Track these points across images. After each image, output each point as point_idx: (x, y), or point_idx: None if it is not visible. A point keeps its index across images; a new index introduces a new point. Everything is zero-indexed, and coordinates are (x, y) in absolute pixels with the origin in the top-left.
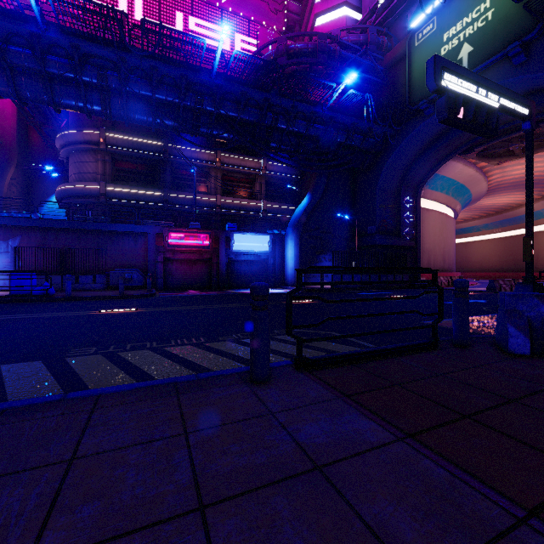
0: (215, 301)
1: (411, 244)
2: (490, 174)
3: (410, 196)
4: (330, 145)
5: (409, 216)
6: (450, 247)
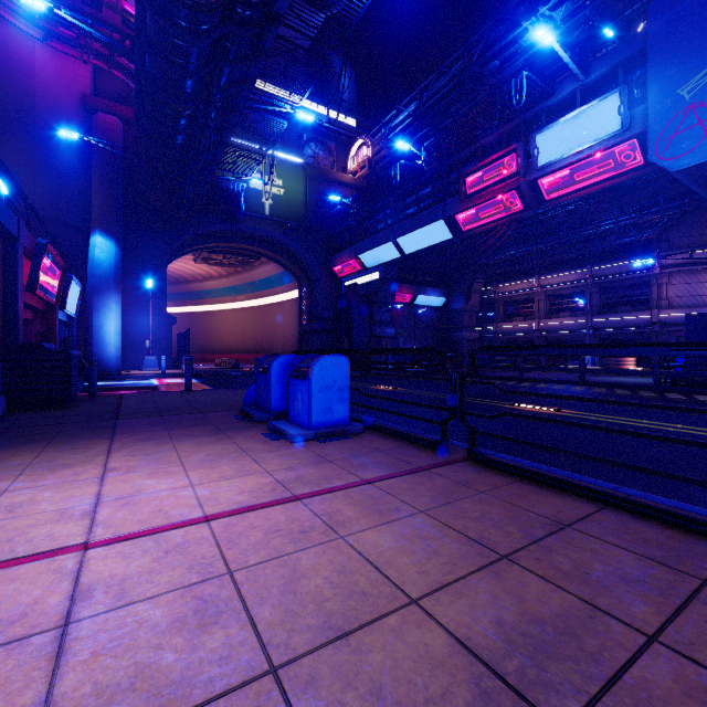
0: None
1: None
2: None
3: None
4: None
5: None
6: None
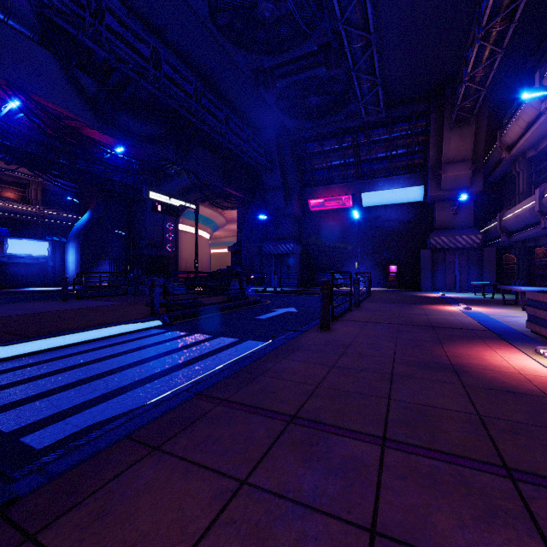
0: (5, 294)
1: (172, 255)
2: (224, 213)
3: (172, 222)
4: (108, 180)
5: (171, 236)
6: (203, 257)
